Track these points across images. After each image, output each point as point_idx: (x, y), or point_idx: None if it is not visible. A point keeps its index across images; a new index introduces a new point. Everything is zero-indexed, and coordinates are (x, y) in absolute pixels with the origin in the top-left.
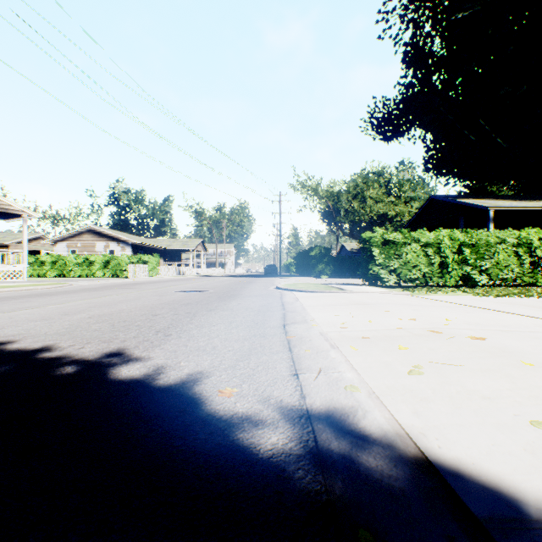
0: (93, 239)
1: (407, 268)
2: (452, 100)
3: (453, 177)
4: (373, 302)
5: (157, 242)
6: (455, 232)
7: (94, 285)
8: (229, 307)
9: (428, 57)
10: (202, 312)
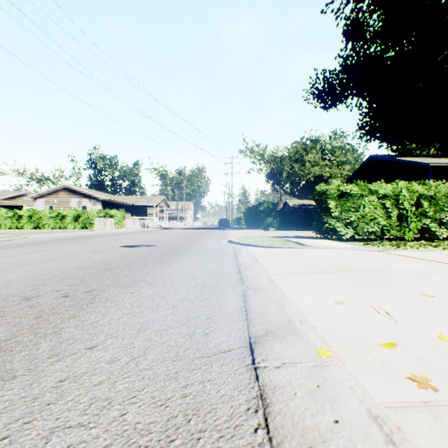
0: (68, 196)
1: (365, 221)
2: (391, 66)
3: (386, 140)
4: (363, 267)
5: (125, 199)
6: (413, 184)
7: (47, 238)
8: (162, 276)
9: (367, 29)
10: (115, 288)
